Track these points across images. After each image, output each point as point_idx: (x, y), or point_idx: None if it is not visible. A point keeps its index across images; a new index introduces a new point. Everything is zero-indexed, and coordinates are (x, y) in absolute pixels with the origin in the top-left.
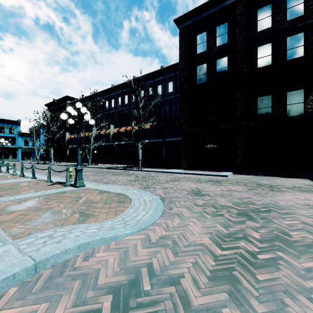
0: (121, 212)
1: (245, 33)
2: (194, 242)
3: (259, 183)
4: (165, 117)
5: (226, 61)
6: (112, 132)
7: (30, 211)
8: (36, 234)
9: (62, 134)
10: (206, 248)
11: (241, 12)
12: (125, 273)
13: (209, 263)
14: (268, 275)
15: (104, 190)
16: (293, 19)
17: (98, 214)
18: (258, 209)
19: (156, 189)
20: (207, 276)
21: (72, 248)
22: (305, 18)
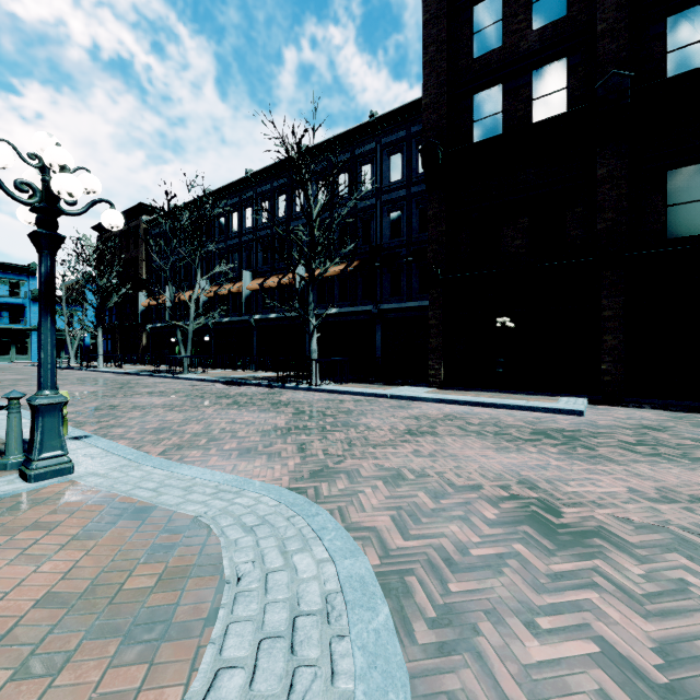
0: None
1: None
2: None
3: None
4: (381, 247)
5: (563, 72)
6: (246, 290)
7: None
8: None
9: (132, 297)
10: None
11: None
12: None
13: None
14: None
15: (136, 500)
16: None
17: None
18: None
19: (360, 485)
20: None
21: None
22: None
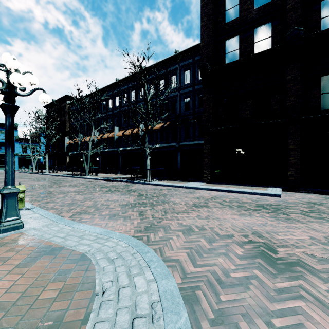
0: None
1: None
2: None
3: None
4: (180, 115)
5: (269, 29)
6: (116, 136)
7: None
8: None
9: (62, 139)
10: None
11: None
12: None
13: None
14: None
15: (53, 243)
16: None
17: None
18: None
19: (170, 234)
20: None
21: None
22: None
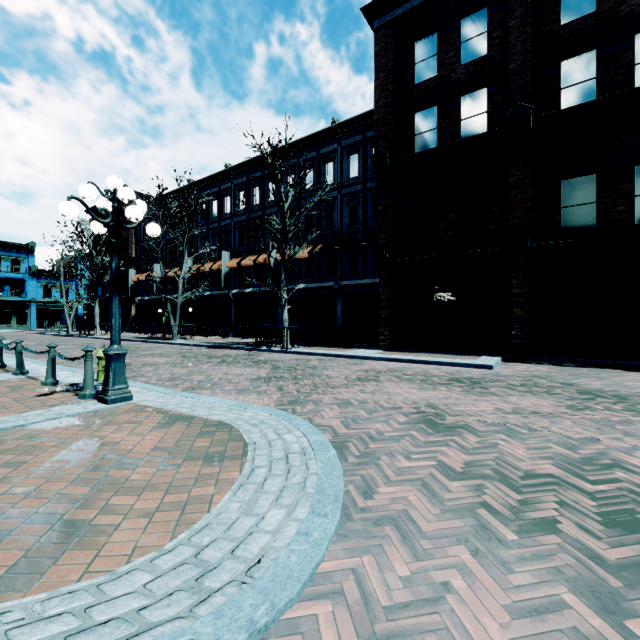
0: (203, 508)
1: (531, 29)
2: None
3: (583, 388)
4: (342, 232)
5: (484, 99)
6: (225, 268)
7: None
8: None
9: (122, 273)
10: None
11: None
12: None
13: None
14: None
15: (180, 413)
16: None
17: (119, 520)
18: None
19: (322, 407)
20: None
21: None
22: None
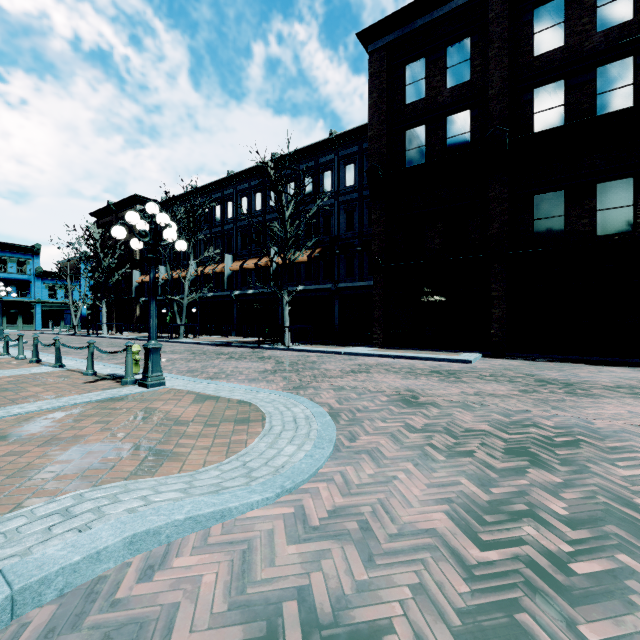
0: (241, 446)
1: (508, 59)
2: (412, 527)
3: (541, 378)
4: (339, 237)
5: (467, 120)
6: (228, 270)
7: (32, 445)
8: (32, 508)
9: (127, 275)
10: (442, 542)
11: (499, 16)
12: (243, 619)
13: (453, 589)
14: (610, 626)
15: (208, 395)
16: (610, 28)
17: (188, 451)
18: (551, 439)
19: (321, 391)
20: (452, 627)
21: (114, 545)
22: (637, 26)
